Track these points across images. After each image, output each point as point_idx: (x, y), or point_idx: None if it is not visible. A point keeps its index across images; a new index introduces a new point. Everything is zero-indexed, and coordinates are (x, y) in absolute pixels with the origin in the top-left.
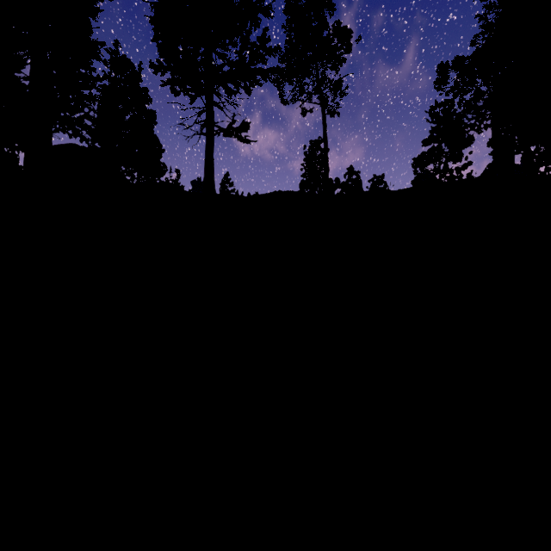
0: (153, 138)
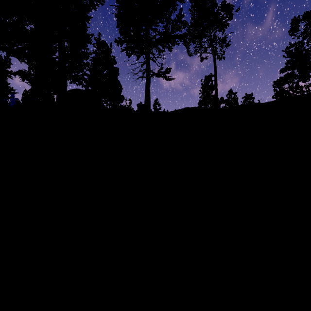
0: (117, 82)
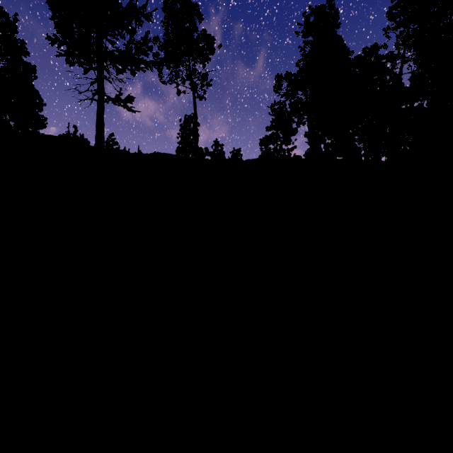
0: (33, 91)
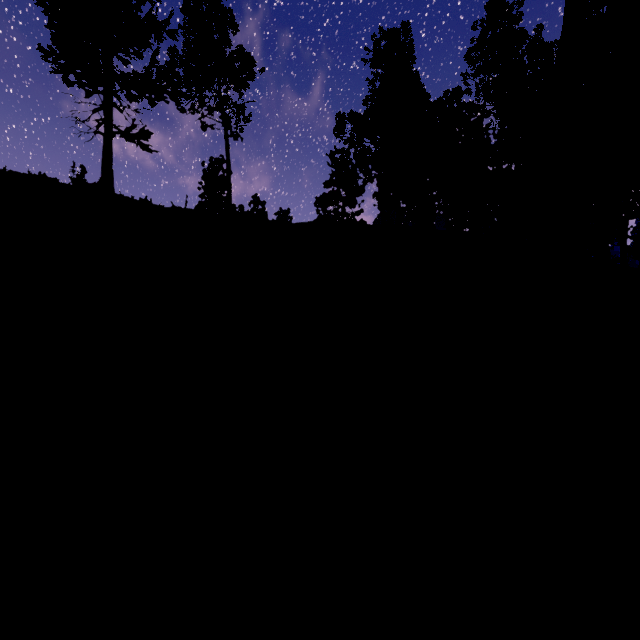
0: None
